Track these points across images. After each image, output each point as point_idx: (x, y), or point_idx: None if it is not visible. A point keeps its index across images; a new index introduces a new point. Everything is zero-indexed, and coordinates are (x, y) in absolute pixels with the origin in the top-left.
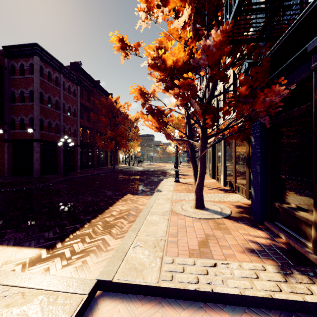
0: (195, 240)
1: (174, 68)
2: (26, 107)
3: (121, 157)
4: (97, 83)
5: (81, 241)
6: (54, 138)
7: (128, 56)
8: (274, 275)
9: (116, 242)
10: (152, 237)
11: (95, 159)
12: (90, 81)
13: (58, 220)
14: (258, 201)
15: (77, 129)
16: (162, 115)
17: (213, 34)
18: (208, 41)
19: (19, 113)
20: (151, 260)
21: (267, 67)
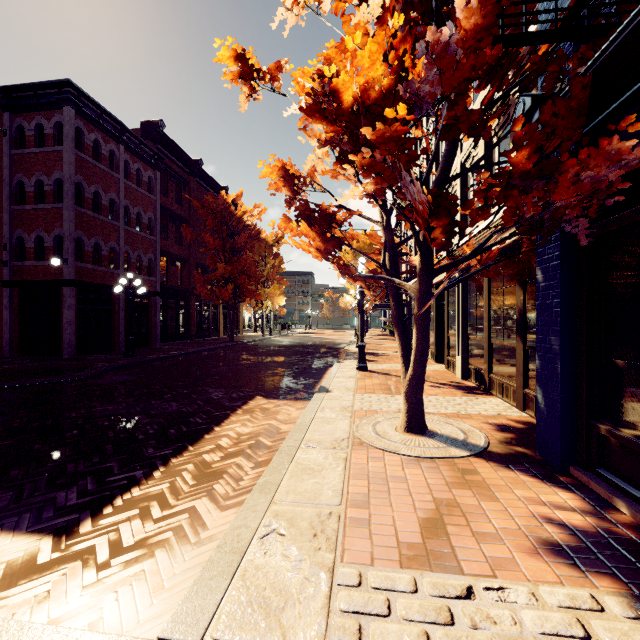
0: (413, 518)
1: (359, 112)
2: (48, 214)
3: (246, 317)
4: (197, 166)
5: (141, 516)
6: (106, 278)
7: (255, 93)
8: (629, 628)
9: (222, 518)
10: (309, 509)
11: (192, 322)
12: (182, 161)
13: (96, 460)
14: (554, 419)
15: (155, 259)
16: (331, 223)
17: (458, 10)
18: (446, 31)
19: (33, 226)
20: (306, 576)
21: (583, 102)
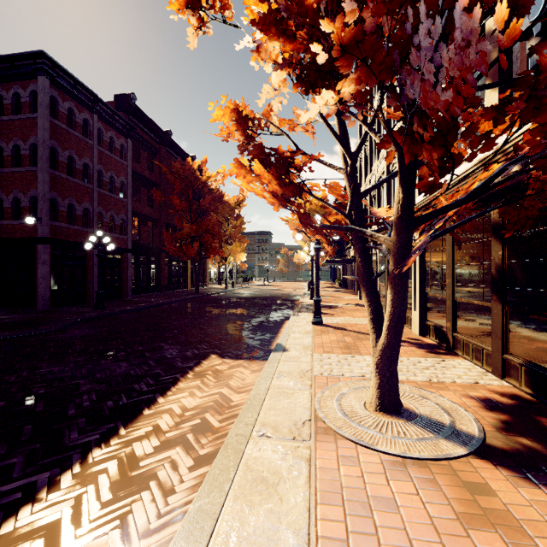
0: None
1: (327, 12)
2: (24, 176)
3: (212, 271)
4: (167, 136)
5: None
6: (80, 236)
7: (204, 25)
8: None
9: None
10: None
11: (162, 276)
12: (153, 132)
13: (1, 451)
14: None
15: (127, 219)
16: (288, 167)
17: None
18: None
19: (11, 188)
20: None
21: None
